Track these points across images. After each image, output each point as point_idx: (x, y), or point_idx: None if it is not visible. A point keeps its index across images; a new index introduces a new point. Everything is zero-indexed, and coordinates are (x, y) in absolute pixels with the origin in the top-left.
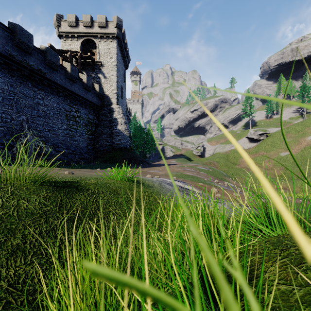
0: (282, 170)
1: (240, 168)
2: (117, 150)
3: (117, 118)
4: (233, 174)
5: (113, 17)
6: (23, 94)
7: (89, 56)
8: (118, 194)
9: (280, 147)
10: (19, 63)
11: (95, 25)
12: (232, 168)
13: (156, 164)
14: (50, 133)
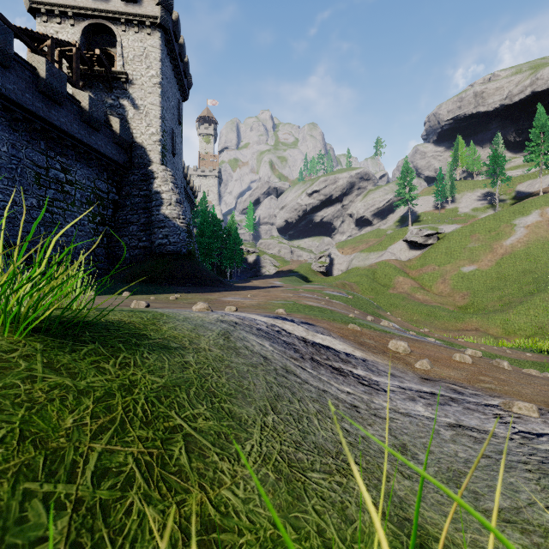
0: (467, 298)
1: (397, 294)
2: (159, 258)
3: (162, 191)
4: (385, 305)
5: None
6: None
7: (99, 56)
8: None
9: (461, 258)
10: None
11: None
12: (383, 294)
13: (242, 286)
14: None
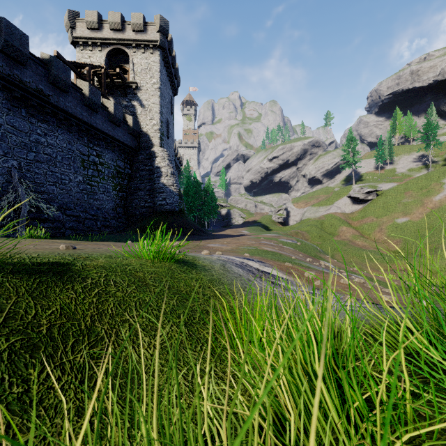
0: (400, 244)
1: (340, 240)
2: (160, 215)
3: (161, 166)
4: (330, 249)
5: (154, 17)
6: (13, 127)
7: (118, 73)
8: (145, 286)
9: (396, 211)
10: (6, 79)
11: (127, 27)
12: (328, 241)
13: (218, 235)
14: (56, 187)
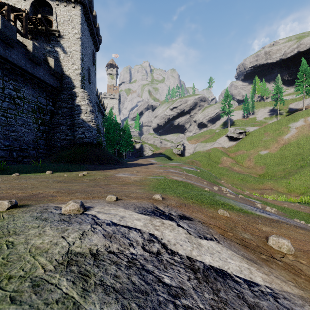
0: (264, 169)
1: (223, 167)
2: (79, 146)
3: (81, 105)
4: (217, 174)
5: None
6: None
7: (40, 19)
8: None
9: (259, 146)
10: None
11: None
12: (215, 167)
13: (131, 164)
14: None
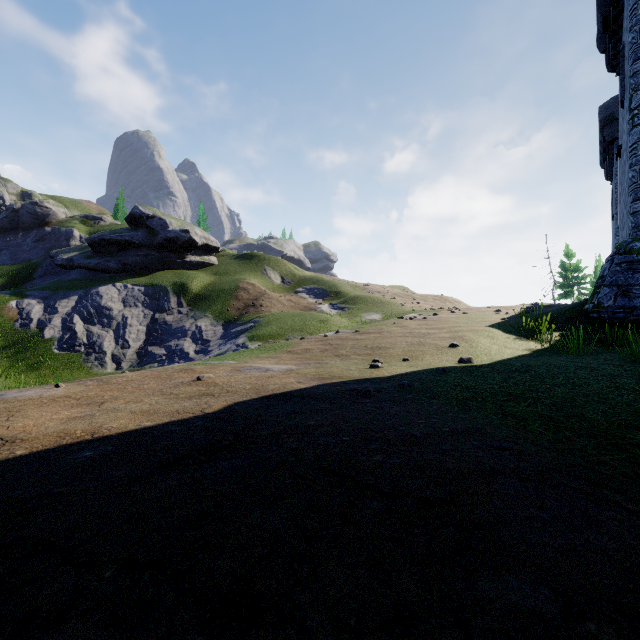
0: None
1: None
2: None
3: None
4: None
5: None
6: None
7: None
8: None
9: None
10: None
11: None
12: None
13: None
14: None
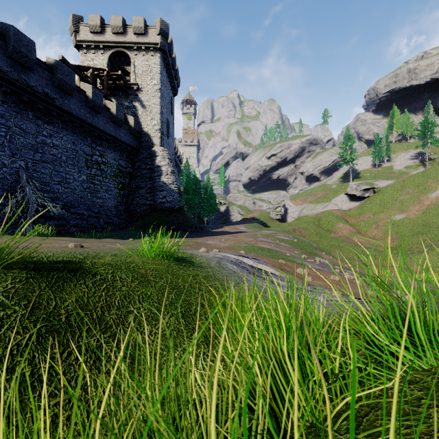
0: (396, 241)
1: (337, 237)
2: (160, 212)
3: (161, 165)
4: (327, 245)
5: (155, 20)
6: (21, 129)
7: (120, 75)
8: (147, 281)
9: (392, 208)
10: (14, 83)
11: (128, 30)
12: (325, 237)
13: (217, 232)
14: (61, 186)
